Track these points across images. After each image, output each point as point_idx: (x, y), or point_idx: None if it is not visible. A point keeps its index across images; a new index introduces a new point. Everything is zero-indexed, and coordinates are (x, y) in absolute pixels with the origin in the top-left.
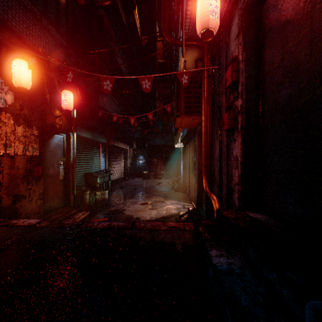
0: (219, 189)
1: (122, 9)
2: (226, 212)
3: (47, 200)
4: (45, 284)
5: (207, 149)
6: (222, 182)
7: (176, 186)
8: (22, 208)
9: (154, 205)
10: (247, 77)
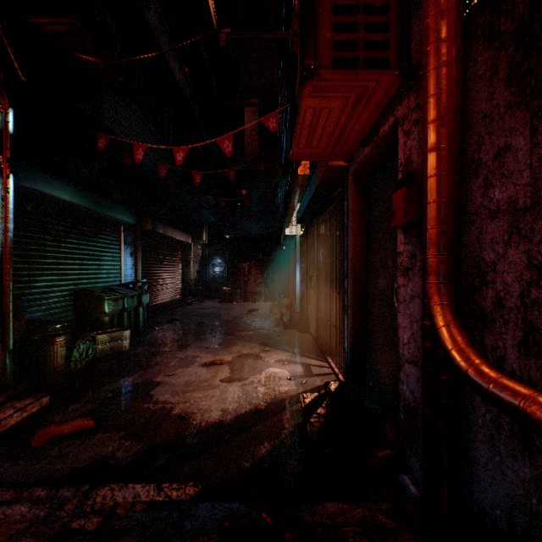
0: None
1: None
2: None
3: None
4: None
5: (451, 169)
6: None
7: (287, 317)
8: None
9: (237, 368)
10: None
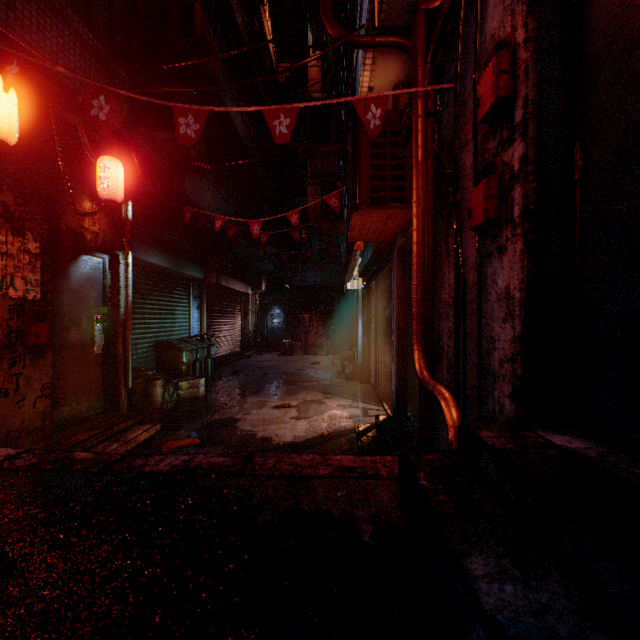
0: (455, 375)
1: (236, 1)
2: (486, 431)
3: (62, 400)
4: None
5: (423, 281)
6: (465, 356)
7: (349, 369)
8: None
9: (303, 410)
10: (541, 81)
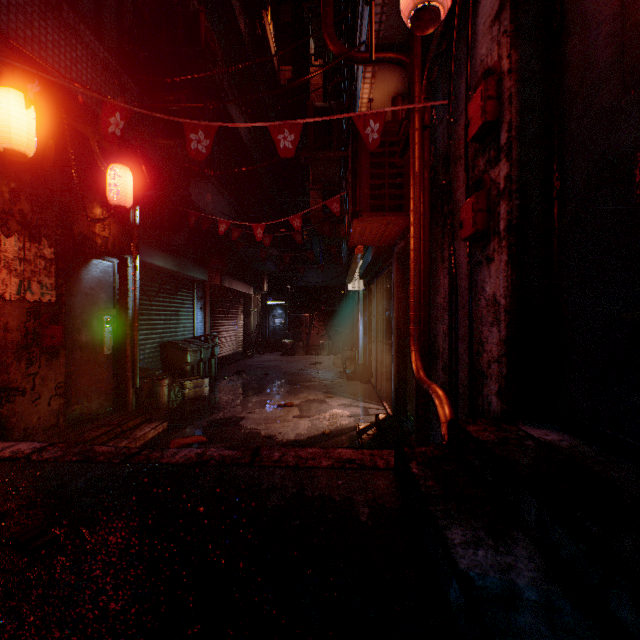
0: (449, 375)
1: (239, 7)
2: (473, 426)
3: (75, 398)
4: (5, 627)
5: (419, 286)
6: (457, 357)
7: (350, 369)
8: (17, 415)
9: (305, 409)
10: (523, 108)
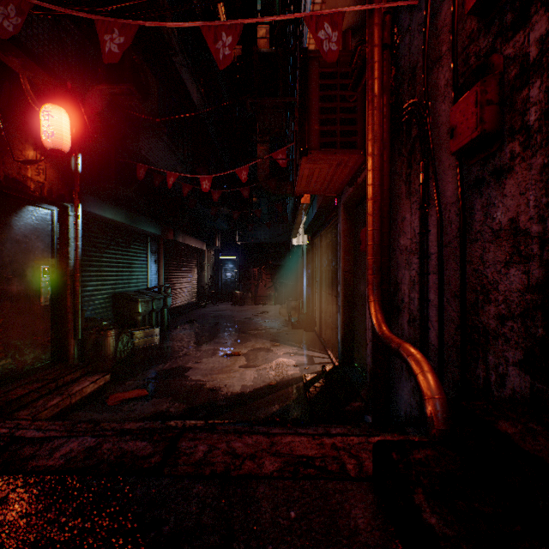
0: (420, 330)
1: None
2: (505, 422)
3: (2, 353)
4: None
5: (379, 226)
6: (442, 310)
7: (295, 318)
8: None
9: (252, 358)
10: None
